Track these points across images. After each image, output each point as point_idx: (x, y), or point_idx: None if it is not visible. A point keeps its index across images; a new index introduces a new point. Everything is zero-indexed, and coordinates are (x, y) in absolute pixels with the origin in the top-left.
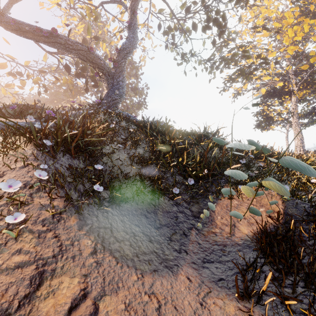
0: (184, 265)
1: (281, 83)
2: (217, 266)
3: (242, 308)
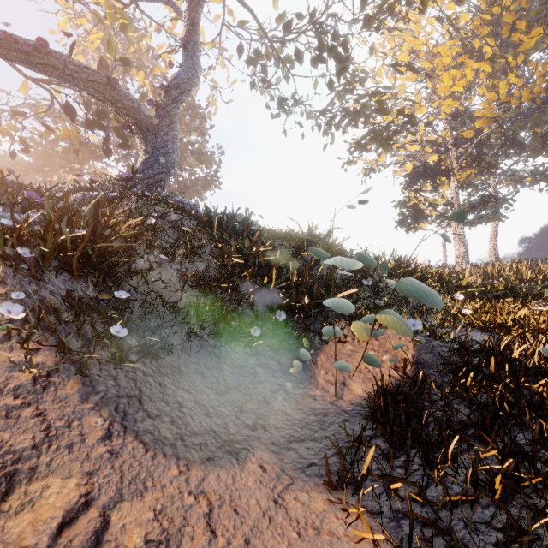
0: (259, 448)
1: (435, 157)
2: (308, 446)
3: (334, 502)
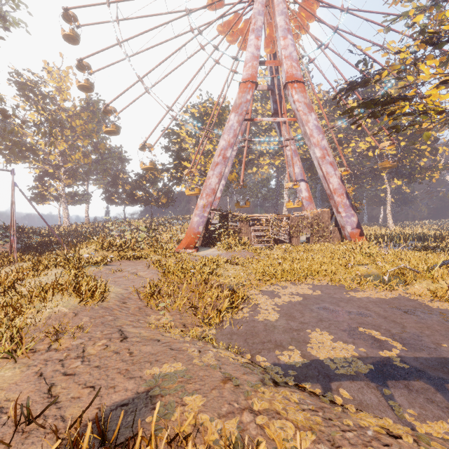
0: None
1: (52, 170)
2: None
3: None
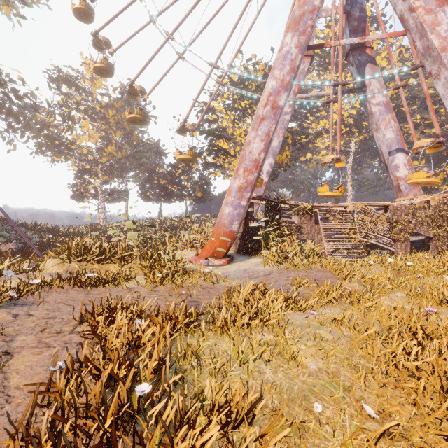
0: None
1: (89, 167)
2: None
3: None
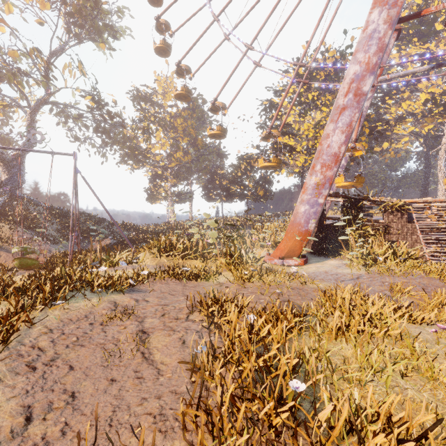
0: None
1: (160, 172)
2: None
3: None
